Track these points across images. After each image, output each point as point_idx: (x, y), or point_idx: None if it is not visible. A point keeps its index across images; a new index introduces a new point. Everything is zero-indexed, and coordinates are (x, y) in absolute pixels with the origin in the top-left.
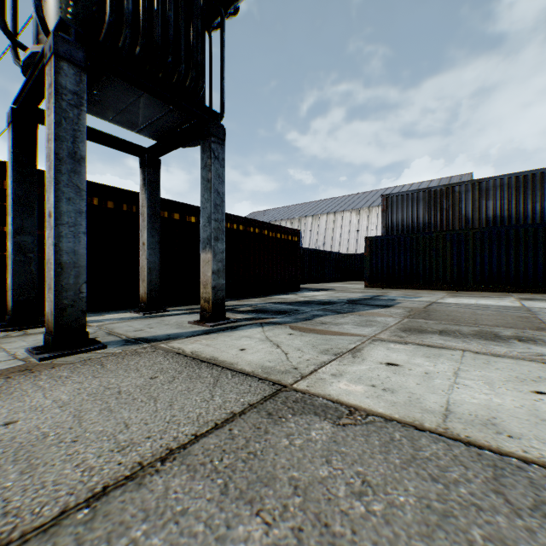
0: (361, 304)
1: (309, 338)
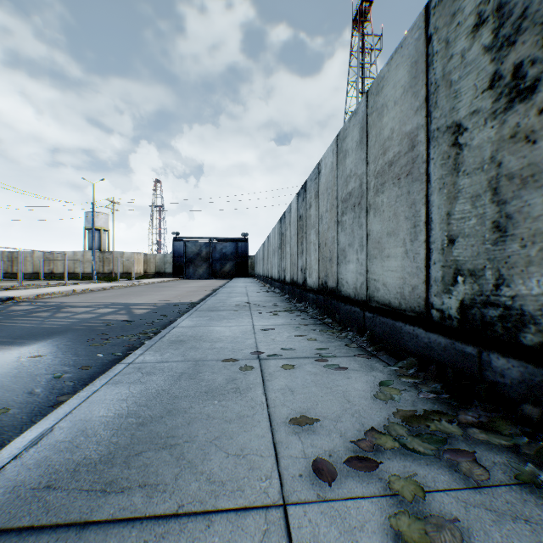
0: None
1: None
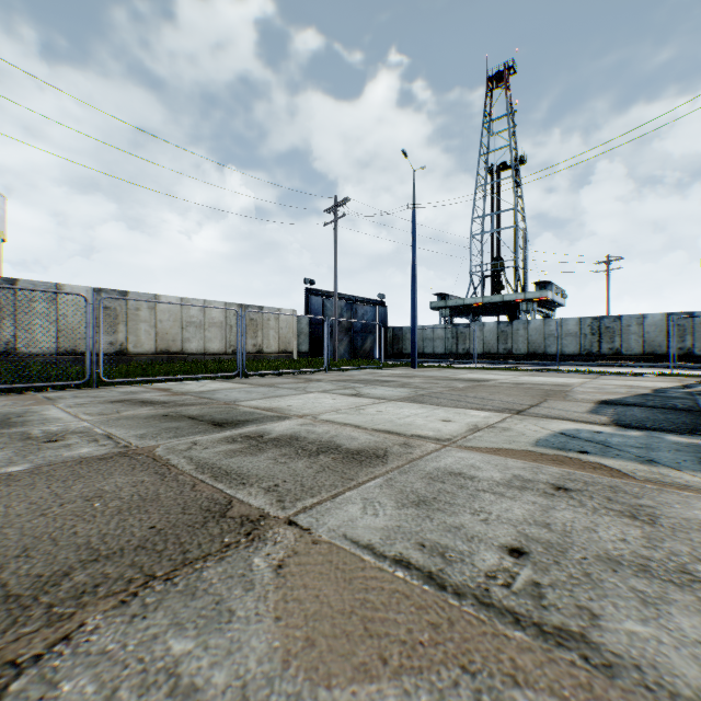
0: (657, 406)
1: (615, 384)
